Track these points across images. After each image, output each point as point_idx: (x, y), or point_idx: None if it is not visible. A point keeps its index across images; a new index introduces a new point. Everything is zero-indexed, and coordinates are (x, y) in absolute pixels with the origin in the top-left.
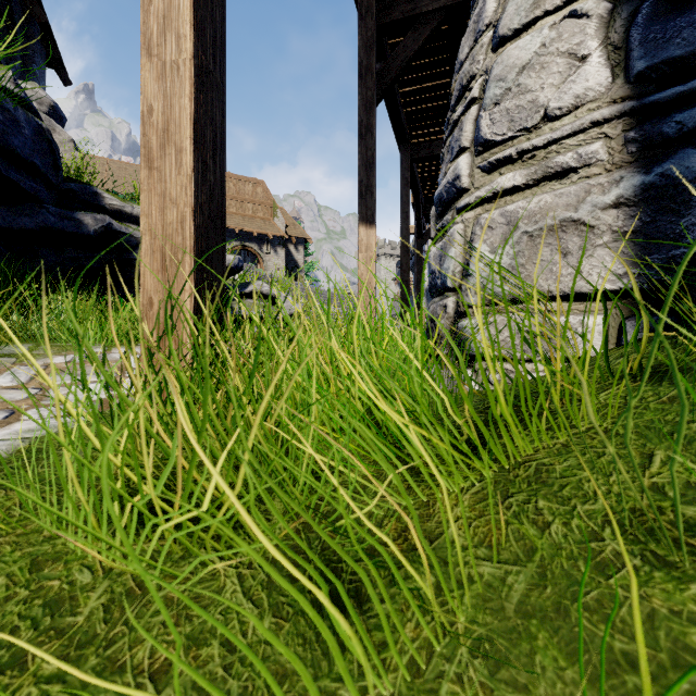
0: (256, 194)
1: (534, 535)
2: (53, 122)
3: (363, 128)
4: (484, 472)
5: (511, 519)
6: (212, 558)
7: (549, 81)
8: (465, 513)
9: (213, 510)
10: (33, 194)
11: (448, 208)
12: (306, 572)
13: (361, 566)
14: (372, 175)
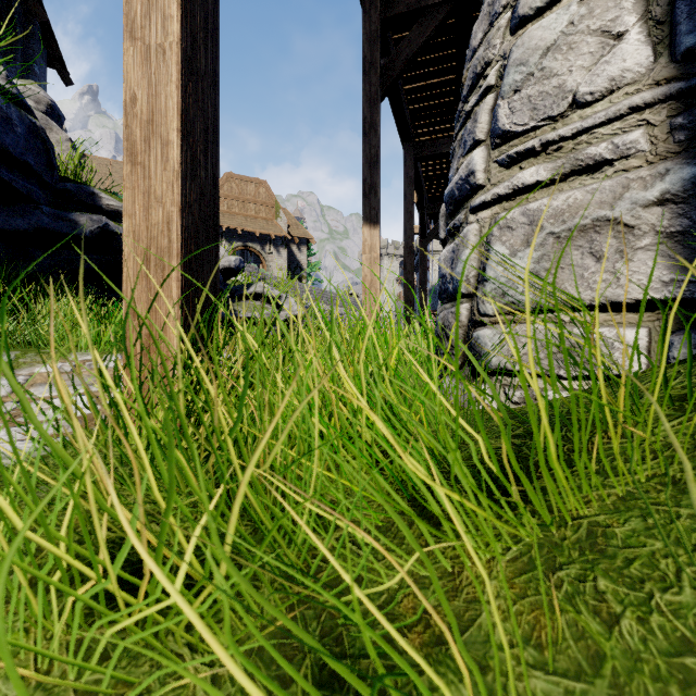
0: (258, 194)
1: (598, 633)
2: (50, 121)
3: (367, 125)
4: (522, 532)
5: (564, 604)
6: (181, 650)
7: (579, 62)
8: (502, 591)
9: (182, 590)
10: (26, 194)
11: (460, 206)
12: (300, 672)
13: (371, 665)
14: (376, 174)
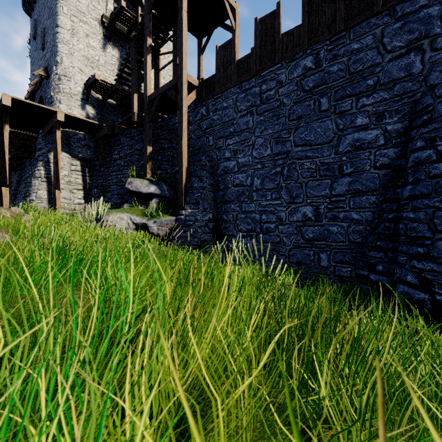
0: None
1: None
2: None
3: None
4: None
5: None
6: None
7: (43, 196)
8: None
9: None
10: None
11: (32, 201)
12: None
13: None
14: None
